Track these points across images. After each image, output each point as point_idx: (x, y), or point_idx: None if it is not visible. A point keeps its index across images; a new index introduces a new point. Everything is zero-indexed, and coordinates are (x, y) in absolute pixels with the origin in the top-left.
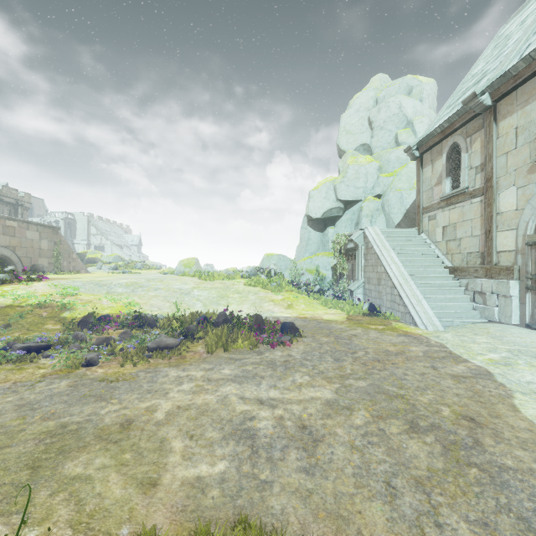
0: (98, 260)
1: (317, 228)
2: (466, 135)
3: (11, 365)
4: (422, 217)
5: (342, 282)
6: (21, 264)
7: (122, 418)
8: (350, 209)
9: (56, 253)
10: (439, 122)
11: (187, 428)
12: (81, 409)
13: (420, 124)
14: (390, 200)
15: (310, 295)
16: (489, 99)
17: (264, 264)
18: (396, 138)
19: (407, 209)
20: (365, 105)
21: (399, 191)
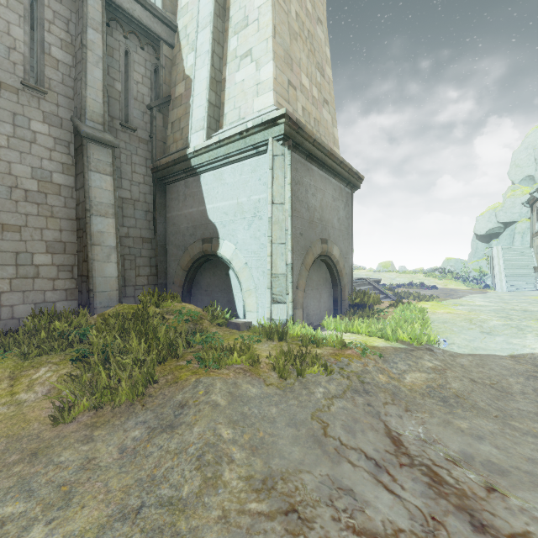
0: None
1: (484, 240)
2: None
3: None
4: (532, 239)
5: None
6: None
7: None
8: (509, 227)
9: None
10: None
11: None
12: None
13: None
14: None
15: (461, 282)
16: (537, 195)
17: (444, 265)
18: None
19: None
20: (532, 143)
21: None
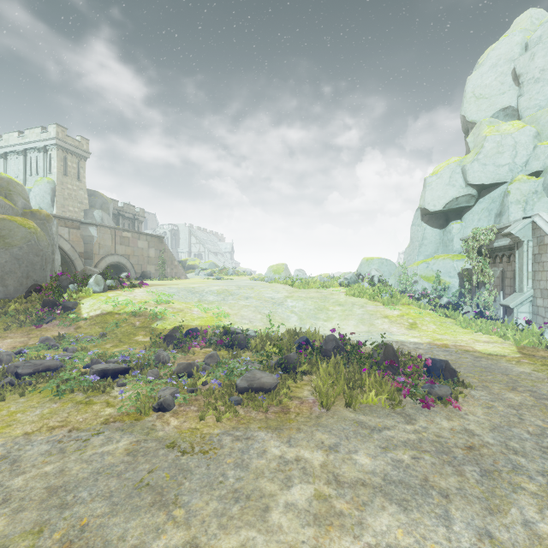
0: (196, 266)
1: (435, 223)
2: None
3: (82, 394)
4: None
5: (482, 294)
6: (134, 270)
7: None
8: (486, 196)
9: (161, 260)
10: None
11: None
12: (125, 526)
13: None
14: None
15: (437, 310)
16: None
17: (362, 269)
18: None
19: None
20: (506, 55)
21: None
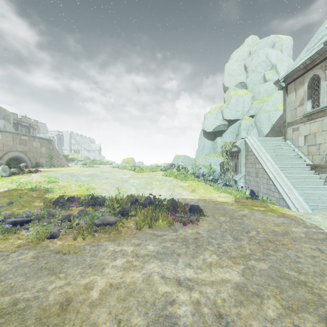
0: (75, 159)
1: (210, 138)
2: (324, 68)
3: (1, 235)
4: (287, 129)
5: (228, 174)
6: (30, 161)
7: (63, 296)
8: (232, 125)
9: (50, 155)
10: (300, 61)
11: (116, 311)
12: (34, 283)
13: (281, 66)
14: (261, 118)
15: (206, 183)
16: None
17: (175, 161)
18: (264, 77)
19: (273, 124)
20: (242, 56)
21: (267, 112)
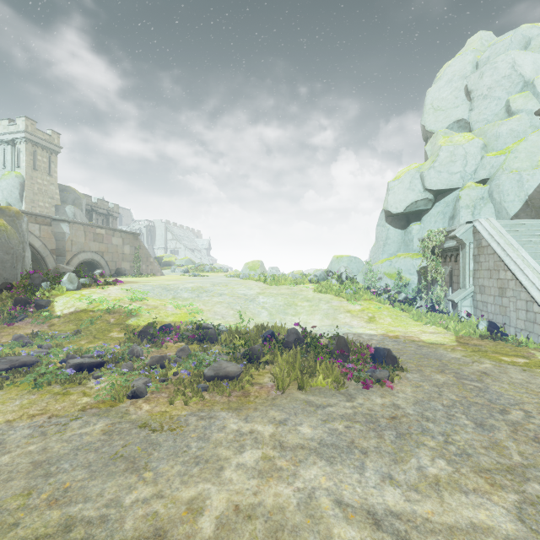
0: (172, 263)
1: (398, 224)
2: None
3: (59, 386)
4: None
5: (435, 290)
6: (108, 267)
7: (150, 523)
8: (442, 200)
9: (136, 257)
10: None
11: None
12: (102, 486)
13: None
14: (502, 185)
15: (395, 305)
16: None
17: (332, 266)
18: (507, 106)
19: (529, 195)
20: (460, 72)
21: (515, 172)
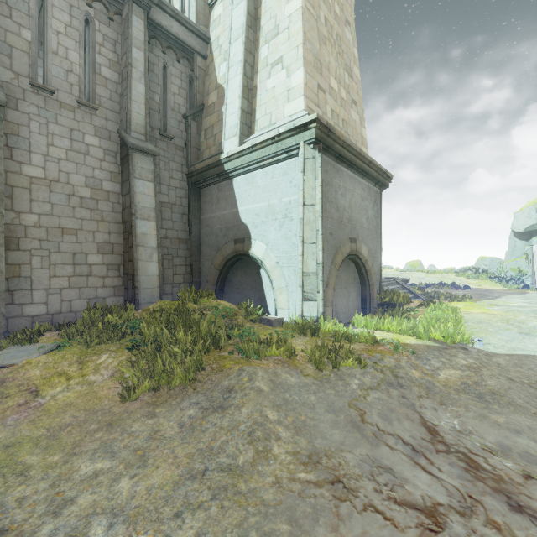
0: None
1: (523, 238)
2: None
3: None
4: None
5: None
6: None
7: None
8: None
9: None
10: None
11: None
12: None
13: None
14: None
15: (497, 282)
16: None
17: (477, 264)
18: None
19: None
20: None
21: None
